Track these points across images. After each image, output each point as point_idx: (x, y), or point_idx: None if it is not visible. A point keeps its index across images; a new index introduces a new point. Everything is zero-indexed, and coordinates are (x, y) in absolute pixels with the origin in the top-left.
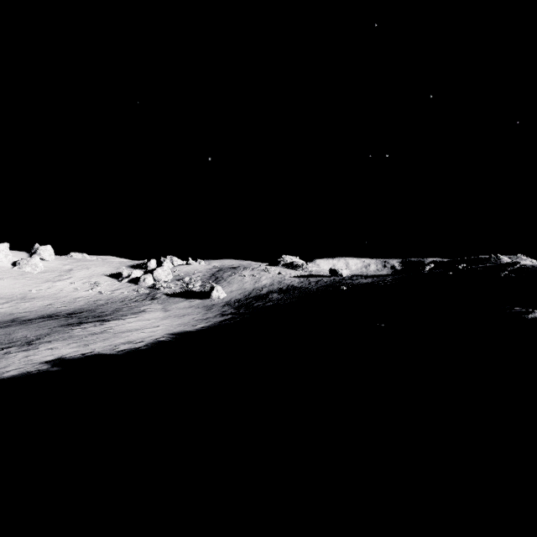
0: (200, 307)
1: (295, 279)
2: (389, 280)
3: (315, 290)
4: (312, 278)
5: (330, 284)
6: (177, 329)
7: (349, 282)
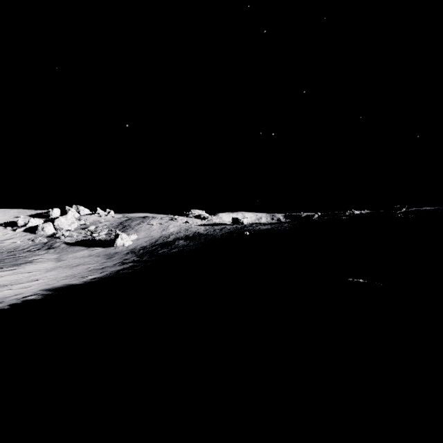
0: (100, 255)
1: (201, 227)
2: (287, 226)
3: (220, 236)
4: (217, 226)
5: (233, 230)
6: (60, 282)
7: (251, 228)
